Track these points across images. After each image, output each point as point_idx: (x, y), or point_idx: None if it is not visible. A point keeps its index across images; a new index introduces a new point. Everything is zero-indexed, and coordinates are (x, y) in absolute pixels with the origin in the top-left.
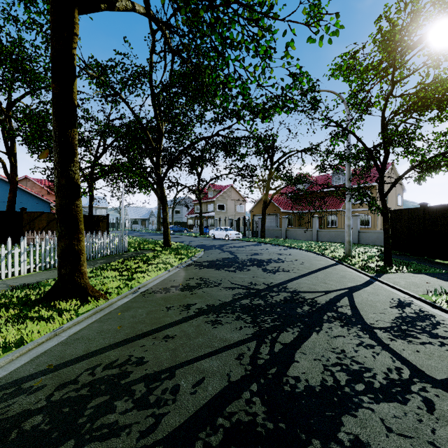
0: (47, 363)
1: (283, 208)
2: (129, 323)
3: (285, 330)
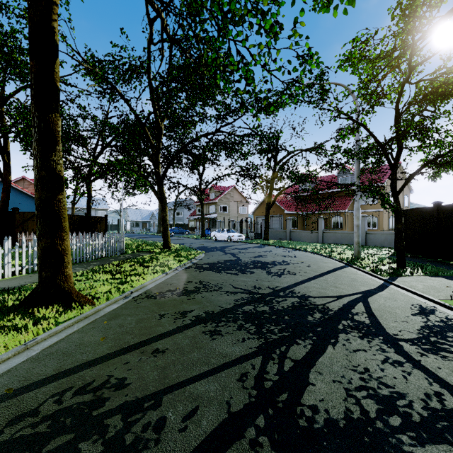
0: (6, 386)
1: (287, 210)
2: (114, 334)
3: (296, 343)
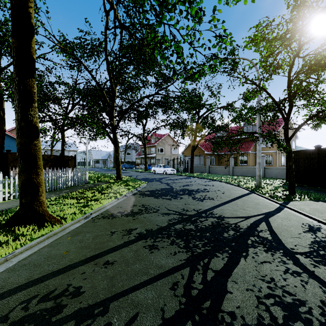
0: None
1: (206, 151)
2: (75, 248)
3: (216, 256)
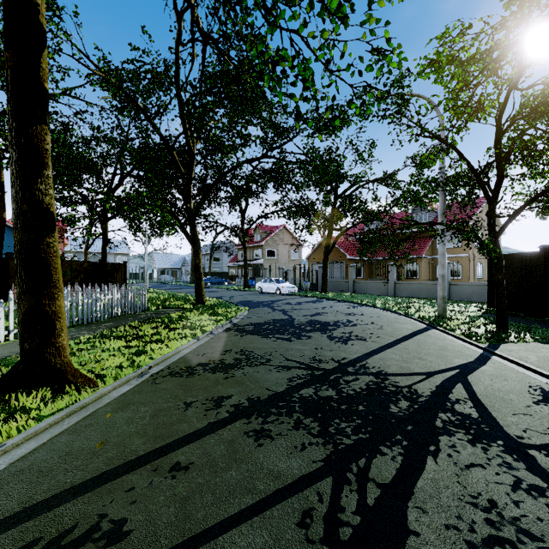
0: None
1: (349, 255)
2: (118, 436)
3: (379, 452)
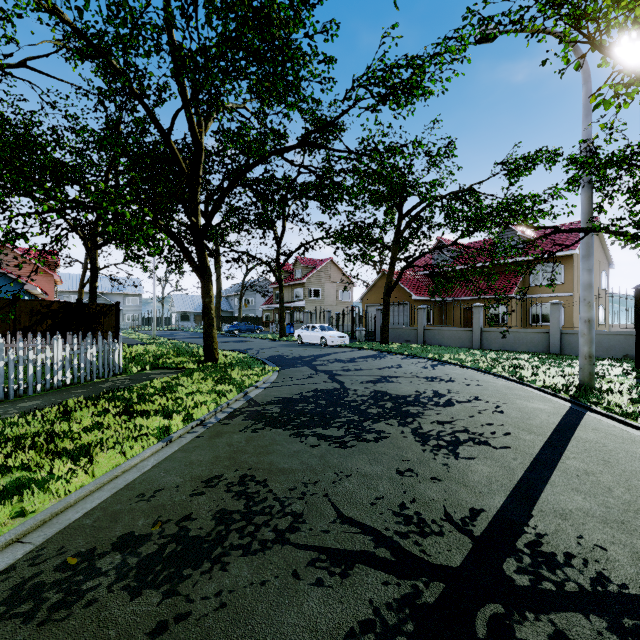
0: None
1: (415, 294)
2: None
3: None
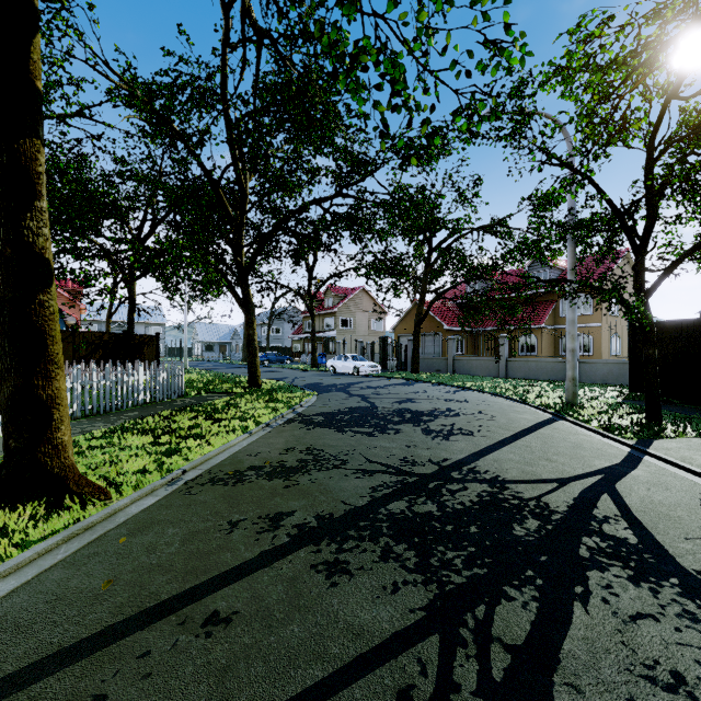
0: None
1: (447, 324)
2: (133, 571)
3: (504, 596)
